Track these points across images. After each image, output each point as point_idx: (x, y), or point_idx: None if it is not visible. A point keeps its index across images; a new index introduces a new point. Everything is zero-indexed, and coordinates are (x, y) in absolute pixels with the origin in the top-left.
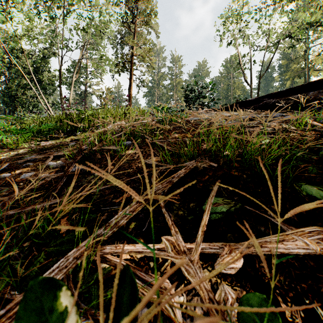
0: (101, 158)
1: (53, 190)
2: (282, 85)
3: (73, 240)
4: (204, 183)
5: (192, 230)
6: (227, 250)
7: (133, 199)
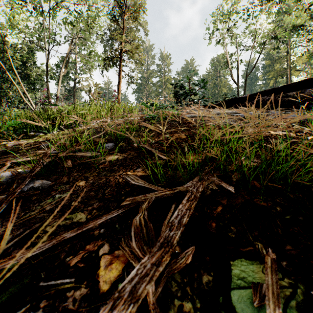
0: (73, 167)
1: None
2: (266, 84)
3: None
4: (217, 223)
5: None
6: None
7: (101, 258)
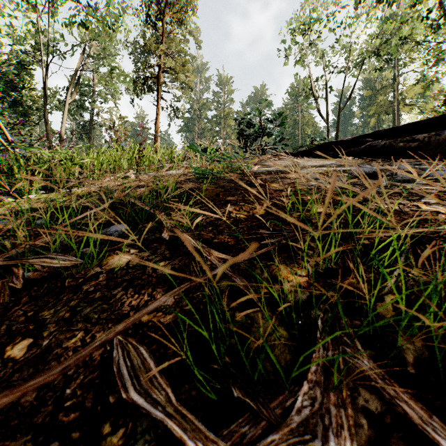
0: (25, 288)
1: None
2: (365, 123)
3: None
4: None
5: None
6: None
7: None
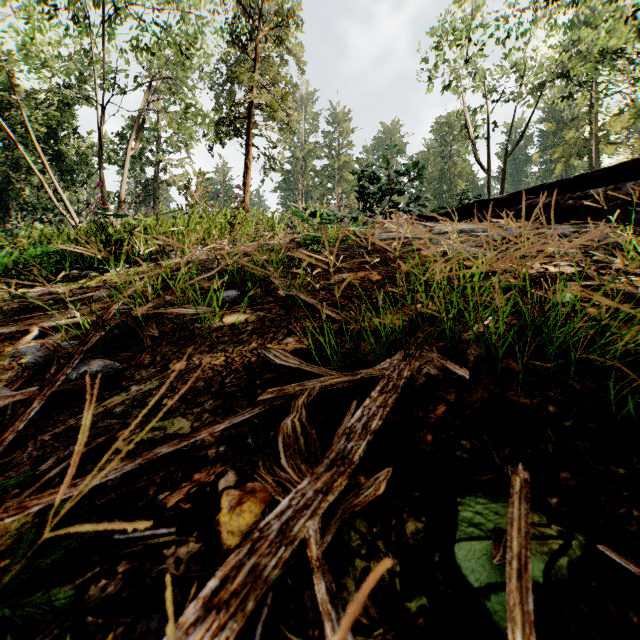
0: (160, 336)
1: None
2: (547, 172)
3: None
4: (437, 434)
5: None
6: None
7: (222, 494)
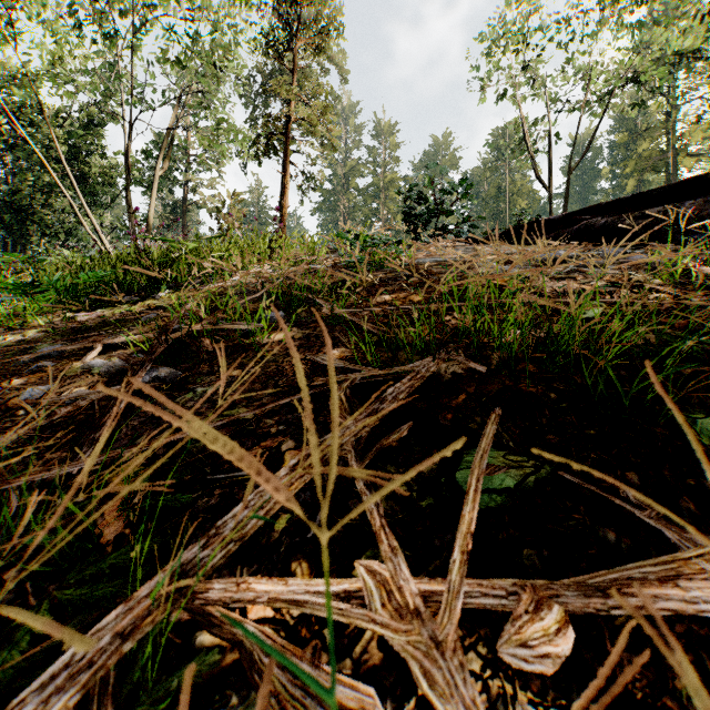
0: (214, 351)
1: (94, 429)
2: (618, 188)
3: (127, 570)
4: (456, 414)
5: (432, 538)
6: (529, 602)
7: (285, 453)
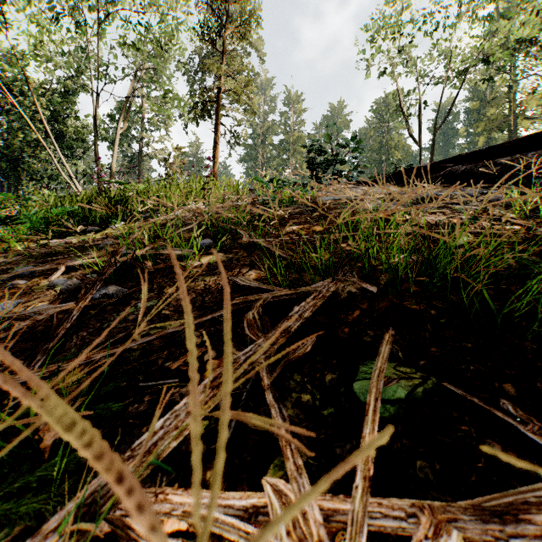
0: (155, 272)
1: (48, 340)
2: (472, 143)
3: (53, 483)
4: (352, 328)
5: (333, 447)
6: (428, 525)
7: (207, 362)
